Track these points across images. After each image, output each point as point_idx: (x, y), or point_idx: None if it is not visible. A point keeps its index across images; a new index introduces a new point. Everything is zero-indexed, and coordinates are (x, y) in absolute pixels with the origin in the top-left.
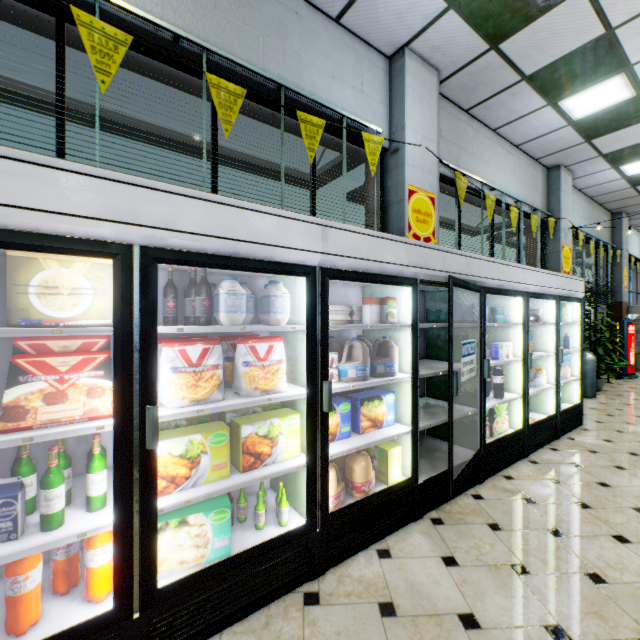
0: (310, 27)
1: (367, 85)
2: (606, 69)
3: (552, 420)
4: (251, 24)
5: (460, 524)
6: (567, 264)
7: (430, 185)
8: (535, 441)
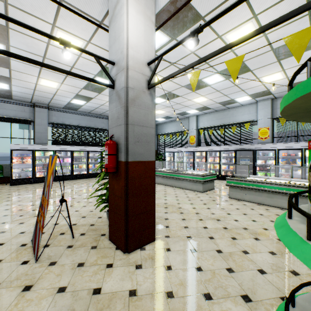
0: (237, 110)
1: (251, 111)
2: None
3: None
4: (228, 117)
5: None
6: None
7: (267, 125)
8: None
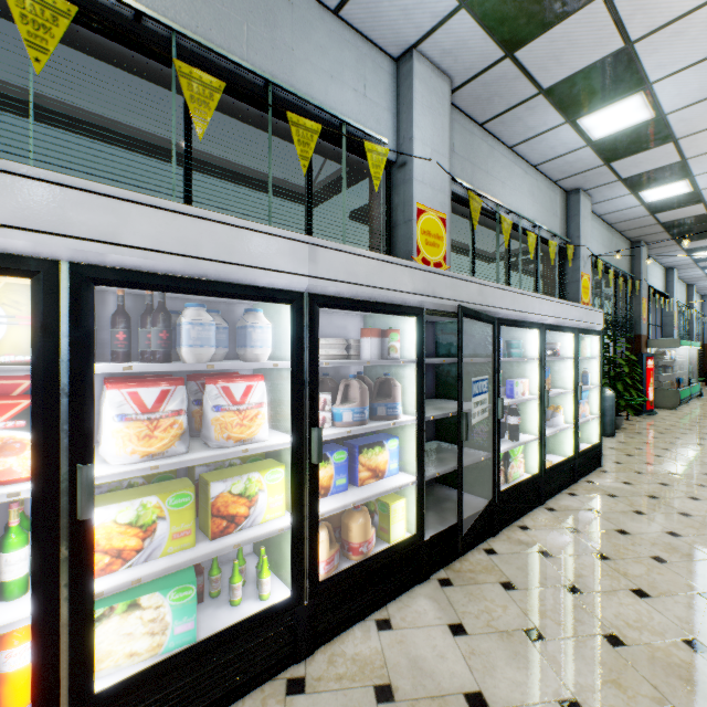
0: (304, 17)
1: (371, 89)
2: (625, 86)
3: (570, 462)
4: (233, 7)
5: (470, 584)
6: (586, 294)
7: (441, 204)
8: (553, 486)
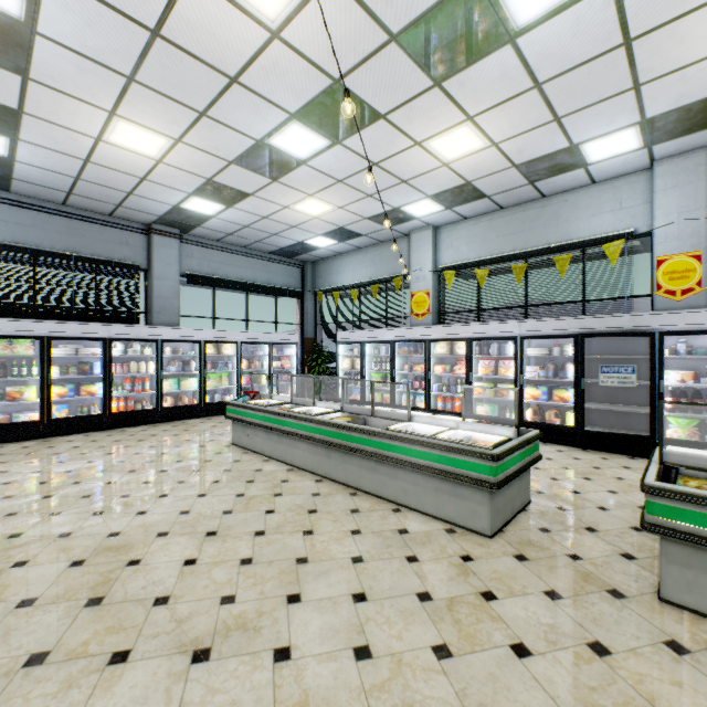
0: (574, 201)
1: (626, 201)
2: None
3: None
4: (539, 225)
5: (591, 453)
6: None
7: (692, 246)
8: None
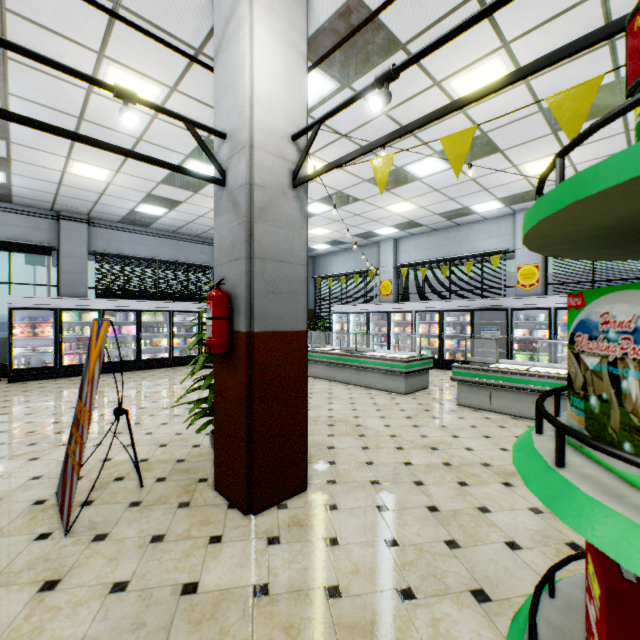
0: (476, 229)
1: (503, 231)
2: None
3: None
4: (457, 242)
5: None
6: None
7: (534, 260)
8: None
